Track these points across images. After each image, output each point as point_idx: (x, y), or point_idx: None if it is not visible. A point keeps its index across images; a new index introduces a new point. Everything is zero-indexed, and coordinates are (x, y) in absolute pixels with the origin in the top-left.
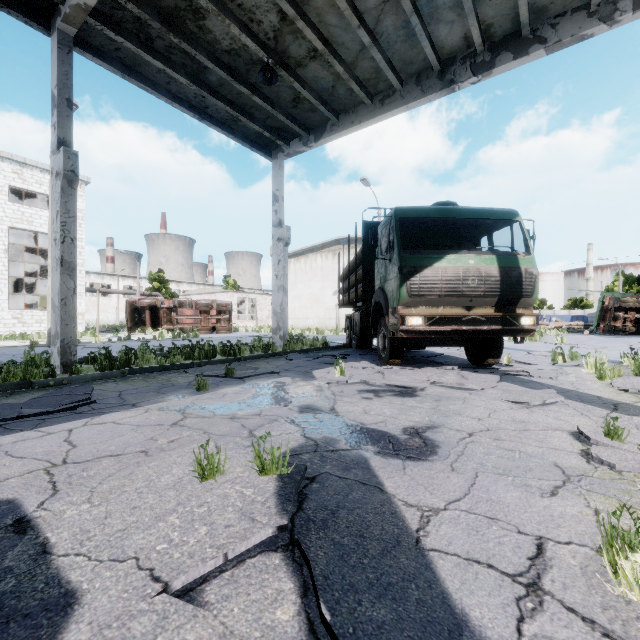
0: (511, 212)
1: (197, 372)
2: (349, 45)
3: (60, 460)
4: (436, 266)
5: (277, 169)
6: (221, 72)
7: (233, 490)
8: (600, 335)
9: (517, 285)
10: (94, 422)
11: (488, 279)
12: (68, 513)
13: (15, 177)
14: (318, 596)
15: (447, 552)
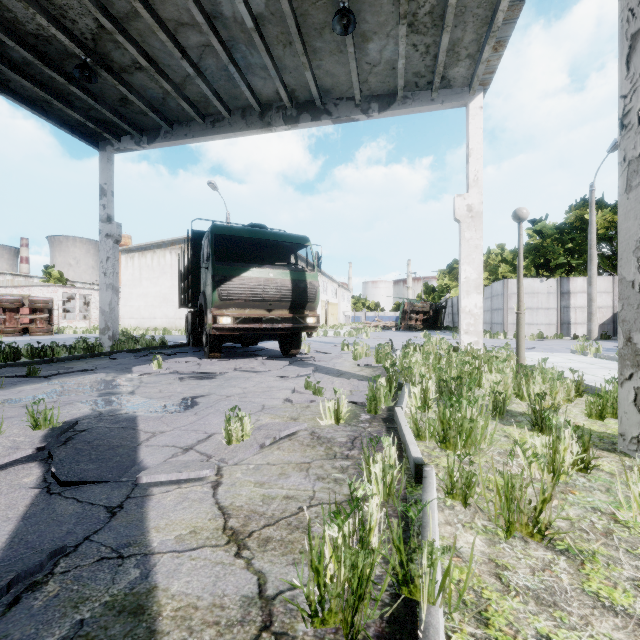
0: (304, 238)
1: None
2: (176, 69)
3: None
4: (243, 276)
5: (105, 162)
6: (26, 53)
7: (7, 440)
8: (402, 331)
9: (304, 294)
10: None
11: (283, 288)
12: None
13: None
14: (52, 466)
15: (153, 445)
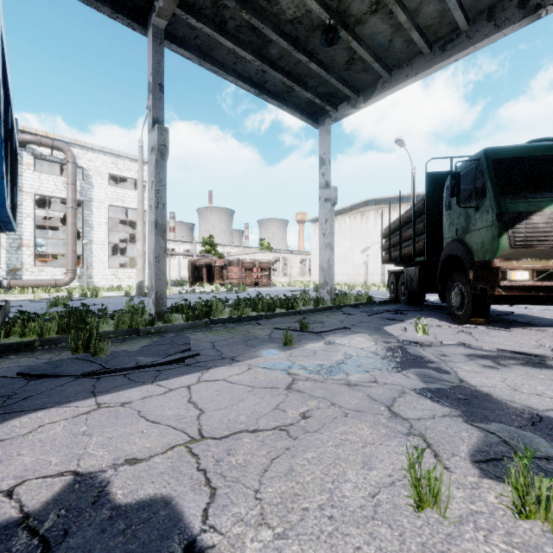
0: None
1: (269, 324)
2: None
3: (196, 431)
4: (548, 211)
5: (324, 134)
6: (283, 43)
7: (498, 550)
8: None
9: None
10: (206, 378)
11: None
12: (249, 546)
13: (113, 166)
14: None
15: None
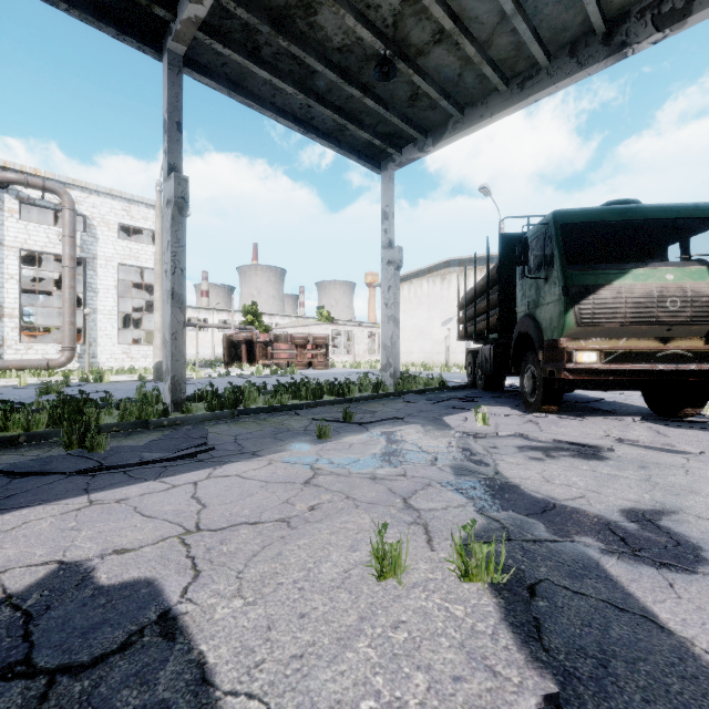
0: None
1: (309, 415)
2: (484, 18)
3: (193, 525)
4: (617, 284)
5: (387, 182)
6: (331, 74)
7: (432, 604)
8: None
9: None
10: (217, 474)
11: (697, 300)
12: (219, 611)
13: (124, 214)
14: None
15: None
